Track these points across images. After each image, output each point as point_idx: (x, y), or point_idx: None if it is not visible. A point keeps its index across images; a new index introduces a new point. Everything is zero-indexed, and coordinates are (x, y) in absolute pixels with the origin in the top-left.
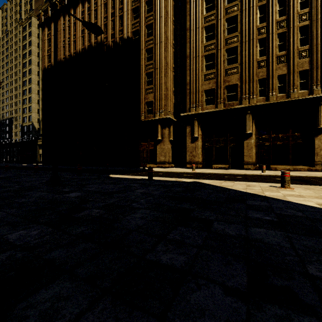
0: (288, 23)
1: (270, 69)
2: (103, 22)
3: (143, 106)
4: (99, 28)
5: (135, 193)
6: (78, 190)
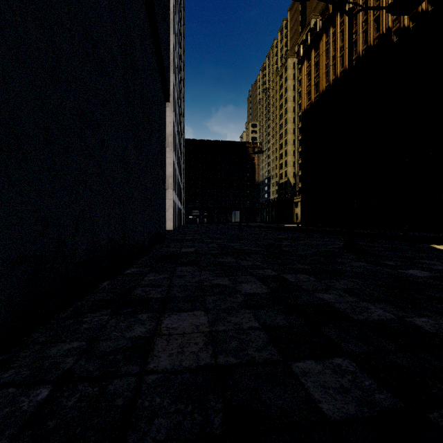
0: None
1: None
2: None
3: None
4: None
5: None
6: (414, 267)
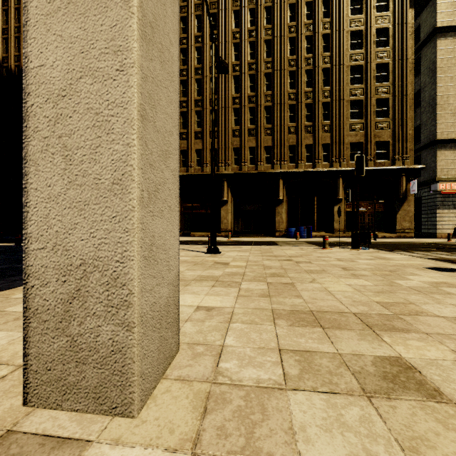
0: (203, 104)
1: (190, 143)
2: (1, 35)
3: None
4: None
5: None
6: None
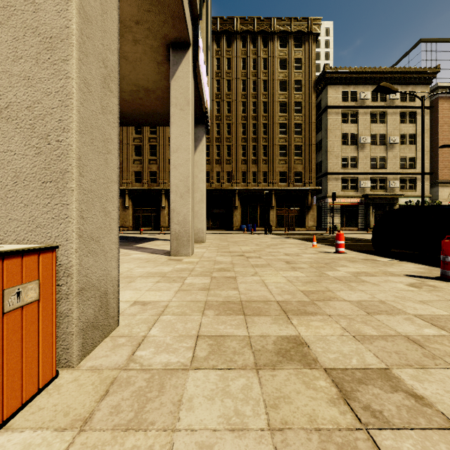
0: None
1: None
2: None
3: None
4: None
5: None
6: None
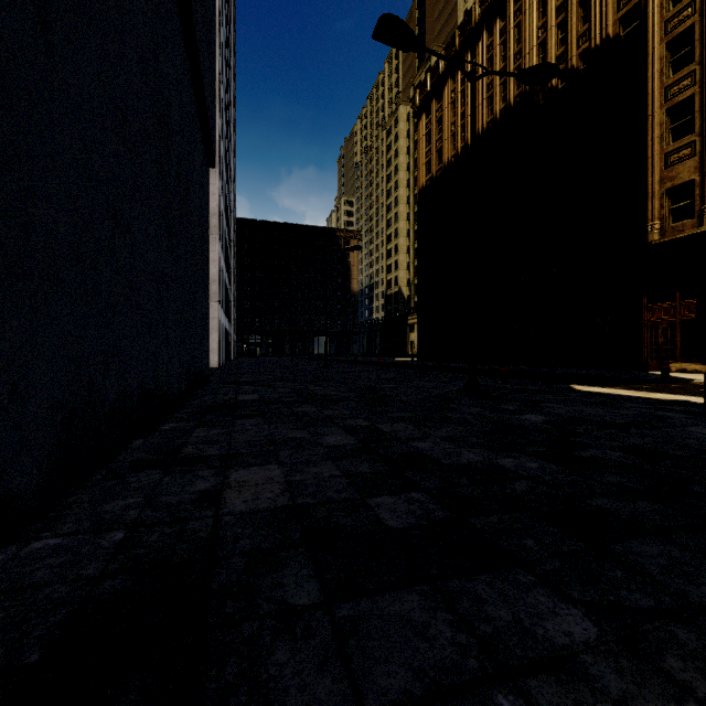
0: None
1: None
2: (535, 42)
3: (655, 203)
4: (552, 67)
5: (690, 434)
6: (533, 411)
